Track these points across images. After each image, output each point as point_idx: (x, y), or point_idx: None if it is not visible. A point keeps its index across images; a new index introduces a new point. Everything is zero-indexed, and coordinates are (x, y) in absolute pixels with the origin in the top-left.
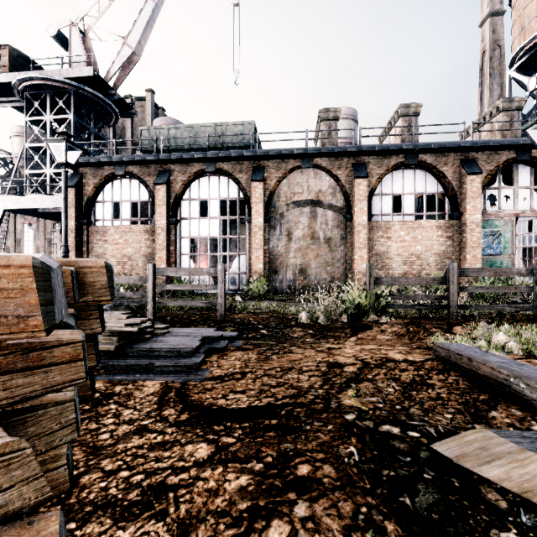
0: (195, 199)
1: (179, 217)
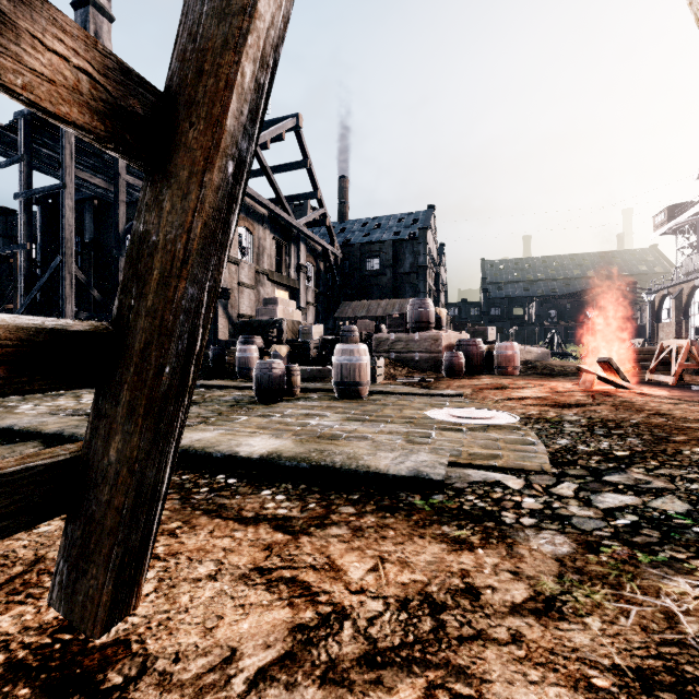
0: (696, 302)
1: (689, 315)
